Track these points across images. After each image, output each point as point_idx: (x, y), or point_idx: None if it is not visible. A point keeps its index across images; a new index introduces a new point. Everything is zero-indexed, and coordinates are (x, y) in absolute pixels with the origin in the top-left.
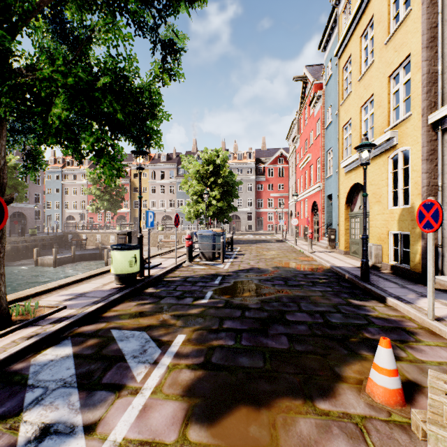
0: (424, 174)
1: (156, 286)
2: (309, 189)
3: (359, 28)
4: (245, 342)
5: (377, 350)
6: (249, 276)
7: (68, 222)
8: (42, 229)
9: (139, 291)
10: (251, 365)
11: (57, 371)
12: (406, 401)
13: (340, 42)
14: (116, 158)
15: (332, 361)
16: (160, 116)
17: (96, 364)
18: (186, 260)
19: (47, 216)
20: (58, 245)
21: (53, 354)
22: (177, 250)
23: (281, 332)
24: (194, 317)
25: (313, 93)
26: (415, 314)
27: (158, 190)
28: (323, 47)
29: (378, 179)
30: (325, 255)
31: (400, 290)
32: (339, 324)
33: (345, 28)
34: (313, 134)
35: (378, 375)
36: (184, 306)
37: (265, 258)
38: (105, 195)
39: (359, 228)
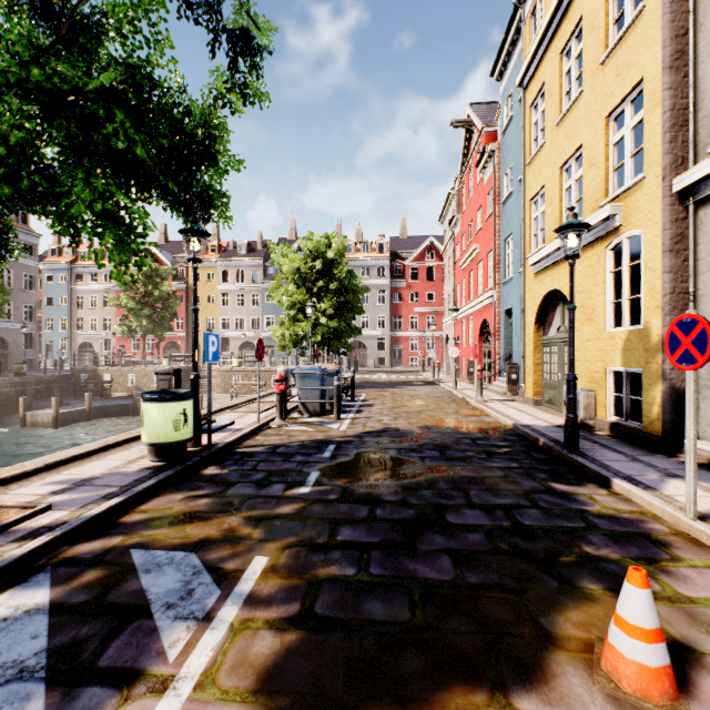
0: (666, 274)
1: (222, 462)
2: (475, 300)
3: (557, 40)
4: (376, 569)
5: (623, 591)
6: (382, 443)
7: (81, 353)
8: (36, 364)
9: (191, 473)
10: (388, 618)
11: (11, 643)
12: (679, 687)
13: (527, 64)
14: (134, 231)
15: (534, 604)
16: (223, 162)
17: (92, 624)
18: (276, 416)
19: (46, 343)
20: (63, 391)
21: (10, 605)
22: (263, 399)
23: (439, 548)
24: (286, 521)
25: (483, 146)
26: (662, 509)
27: (234, 301)
28: (498, 74)
29: (589, 283)
30: (504, 407)
31: (631, 465)
32: (539, 529)
33: (535, 41)
34: (483, 212)
35: (628, 640)
36: (268, 501)
37: (407, 412)
38: (144, 308)
39: (557, 362)
